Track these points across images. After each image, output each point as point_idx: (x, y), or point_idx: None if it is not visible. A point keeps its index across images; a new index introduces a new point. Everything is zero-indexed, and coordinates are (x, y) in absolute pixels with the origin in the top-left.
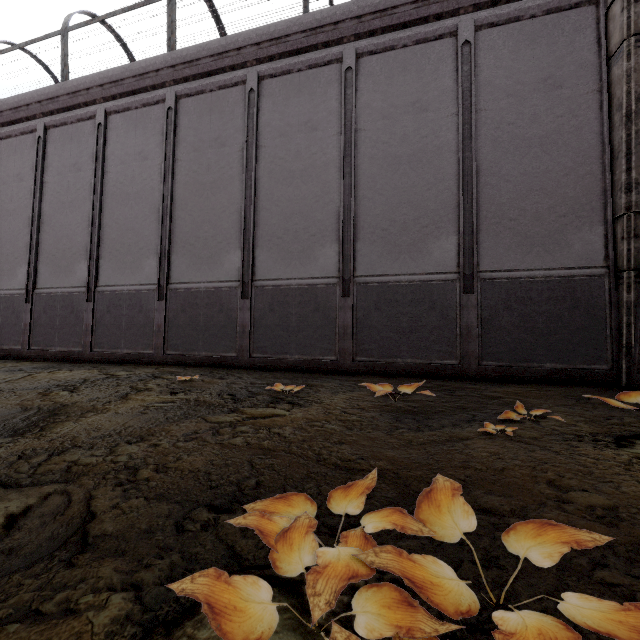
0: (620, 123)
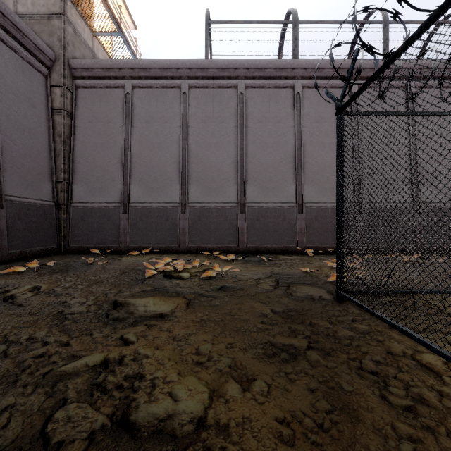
0: (61, 142)
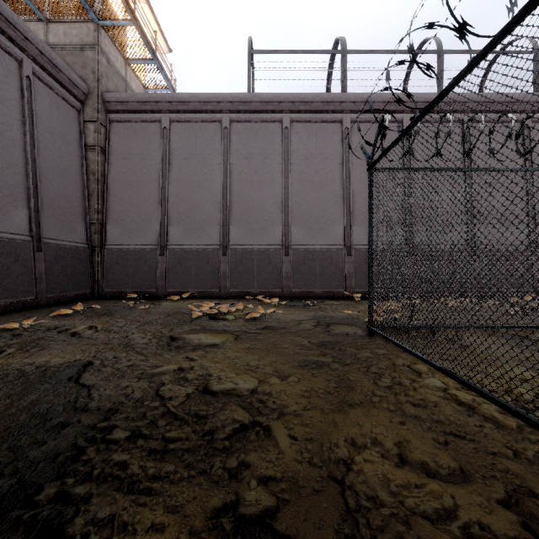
0: (94, 181)
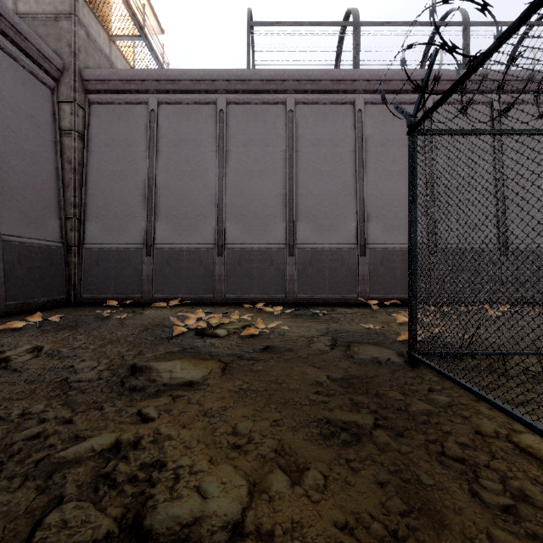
0: (70, 170)
